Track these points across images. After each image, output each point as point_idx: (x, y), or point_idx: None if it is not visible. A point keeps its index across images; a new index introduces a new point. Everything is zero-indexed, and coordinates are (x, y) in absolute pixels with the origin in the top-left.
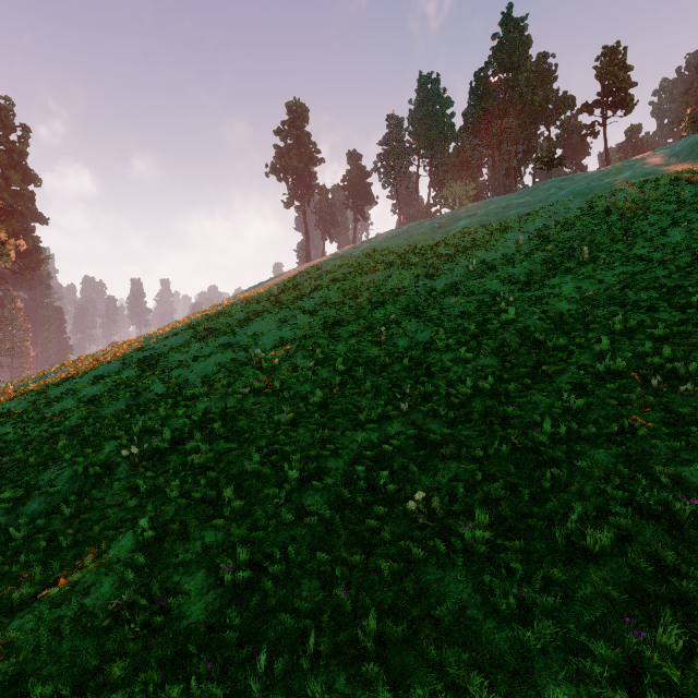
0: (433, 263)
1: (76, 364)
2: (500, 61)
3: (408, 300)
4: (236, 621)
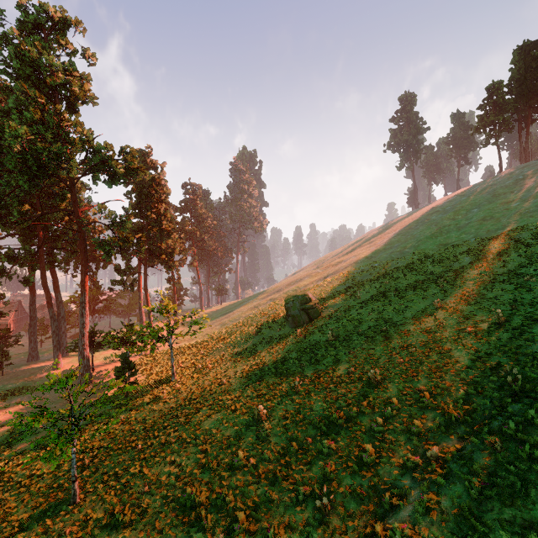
0: (497, 217)
1: (311, 274)
2: None
3: (468, 243)
4: (393, 318)
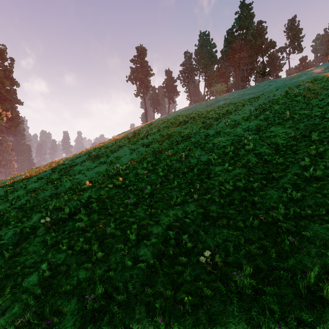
0: (207, 121)
1: (30, 172)
2: (239, 25)
3: (195, 139)
4: None
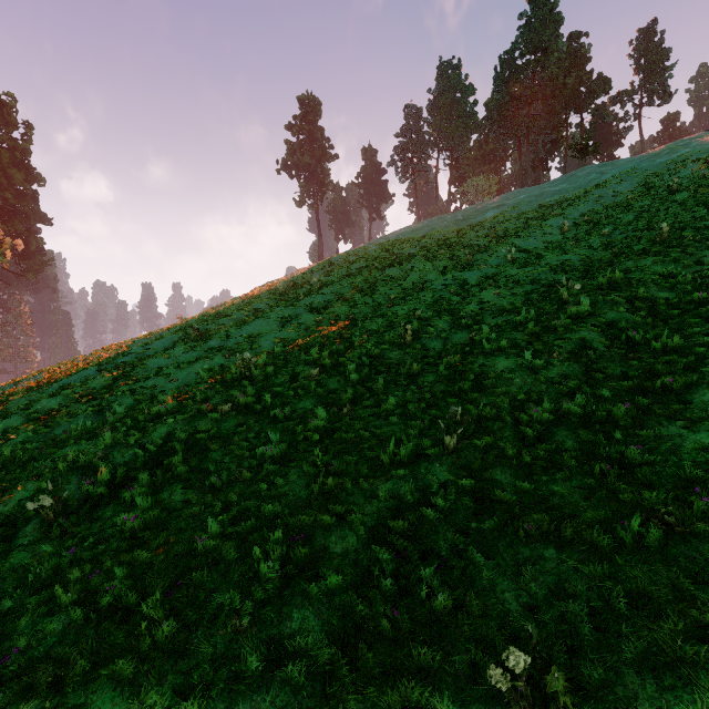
0: (461, 254)
1: (52, 371)
2: (528, 41)
3: (435, 294)
4: None
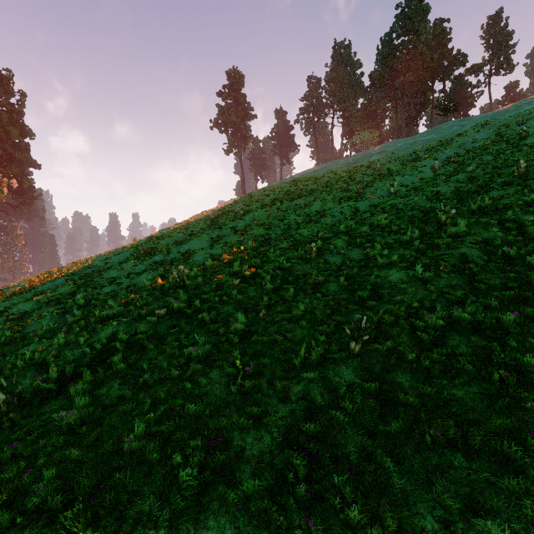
0: (353, 188)
1: (32, 280)
2: (403, 25)
3: (334, 219)
4: None
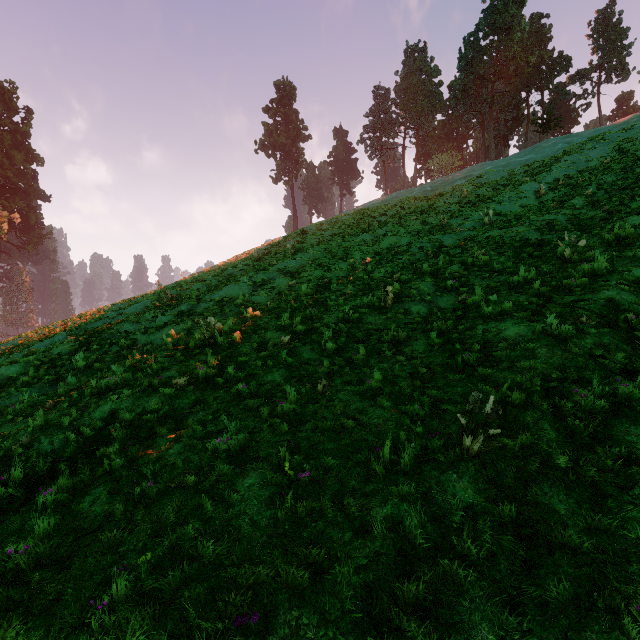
0: (434, 220)
1: (29, 336)
2: (492, 22)
3: (412, 257)
4: None
